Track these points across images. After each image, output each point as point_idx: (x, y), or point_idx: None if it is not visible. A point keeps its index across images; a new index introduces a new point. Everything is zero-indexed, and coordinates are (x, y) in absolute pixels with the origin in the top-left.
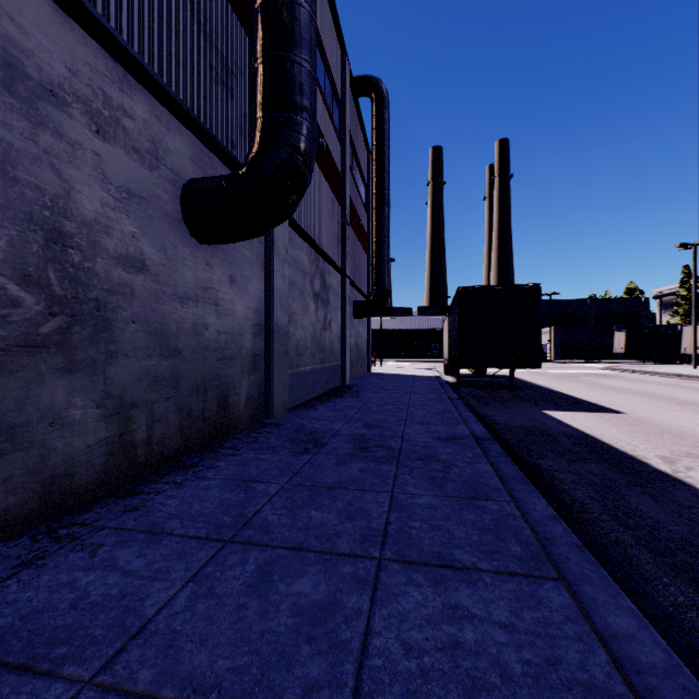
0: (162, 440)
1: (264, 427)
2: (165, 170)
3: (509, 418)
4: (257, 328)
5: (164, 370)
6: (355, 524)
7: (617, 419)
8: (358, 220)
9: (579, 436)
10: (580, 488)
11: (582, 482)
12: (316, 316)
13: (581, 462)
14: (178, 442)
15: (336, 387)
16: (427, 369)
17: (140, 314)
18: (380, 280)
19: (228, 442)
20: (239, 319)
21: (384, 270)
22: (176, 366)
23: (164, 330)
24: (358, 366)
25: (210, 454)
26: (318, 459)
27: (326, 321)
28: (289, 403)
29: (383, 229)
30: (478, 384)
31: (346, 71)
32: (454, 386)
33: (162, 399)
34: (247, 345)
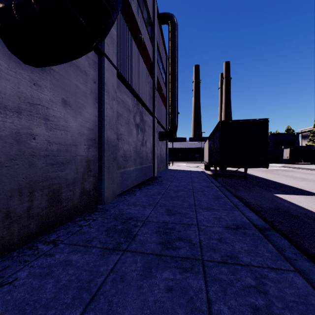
0: None
1: (94, 213)
2: None
3: (258, 200)
4: (91, 141)
5: None
6: None
7: None
8: (161, 90)
9: None
10: None
11: None
12: (137, 137)
13: None
14: None
15: (149, 177)
16: (196, 167)
17: None
18: (173, 120)
19: (55, 233)
20: (73, 133)
21: (175, 115)
22: None
23: None
24: (161, 166)
25: (25, 254)
26: (124, 262)
27: (143, 141)
28: (118, 191)
29: (175, 93)
30: (225, 176)
31: (155, 6)
32: (212, 176)
33: None
34: (81, 153)
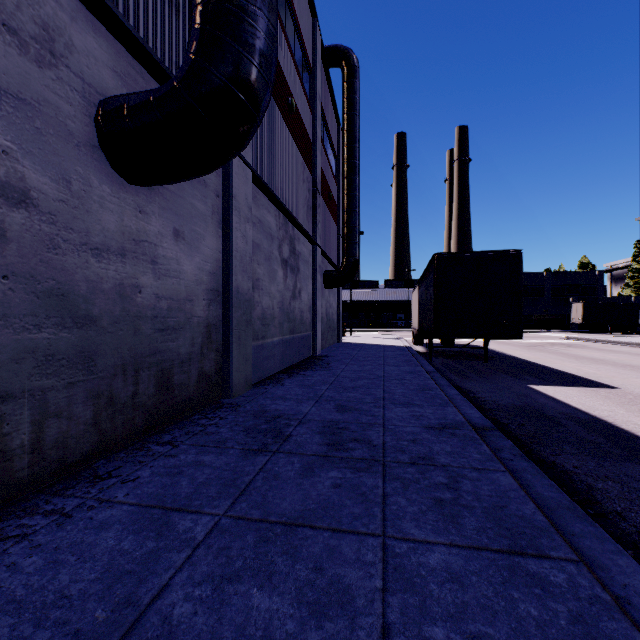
0: (61, 442)
1: (219, 410)
2: (67, 73)
3: (496, 395)
4: (212, 293)
5: (65, 346)
6: (327, 634)
7: (616, 396)
8: (329, 191)
9: (586, 419)
10: (639, 510)
11: (634, 497)
12: (284, 283)
13: (612, 460)
14: (91, 441)
15: (307, 357)
16: (396, 339)
17: (18, 265)
18: (351, 249)
19: (168, 434)
20: (188, 282)
21: (355, 240)
22: (87, 339)
23: (65, 290)
24: (329, 336)
25: (136, 455)
26: (277, 463)
27: (295, 290)
28: (254, 378)
29: (354, 199)
30: (449, 355)
31: (317, 36)
32: (426, 356)
33: (61, 385)
34: (199, 313)
